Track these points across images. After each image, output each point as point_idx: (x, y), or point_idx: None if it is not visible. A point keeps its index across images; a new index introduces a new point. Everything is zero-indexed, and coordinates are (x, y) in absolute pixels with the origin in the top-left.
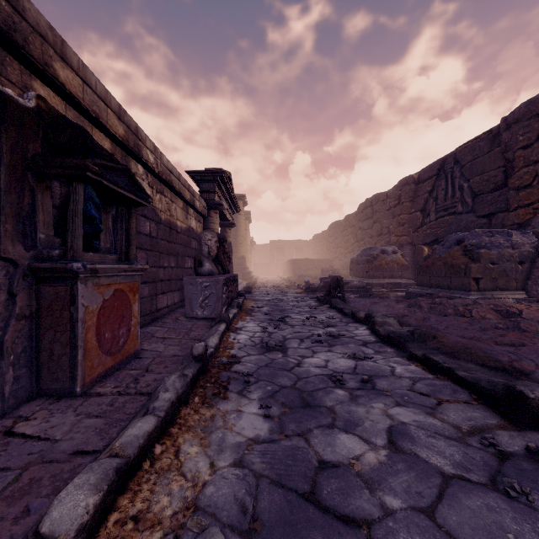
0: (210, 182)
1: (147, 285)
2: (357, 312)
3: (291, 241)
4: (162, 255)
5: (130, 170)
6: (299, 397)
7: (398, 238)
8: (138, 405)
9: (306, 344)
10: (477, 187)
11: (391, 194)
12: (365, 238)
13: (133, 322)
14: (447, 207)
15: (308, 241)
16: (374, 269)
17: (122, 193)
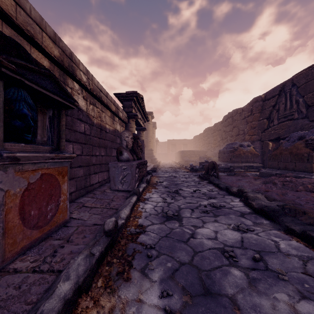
0: (129, 100)
1: (82, 168)
2: (230, 187)
3: (180, 140)
4: (94, 147)
5: (54, 76)
6: (198, 278)
7: (251, 137)
8: (43, 289)
9: (196, 213)
10: (310, 100)
11: (245, 108)
12: (228, 137)
13: (62, 198)
14: (286, 115)
15: (190, 140)
16: (235, 157)
17: (47, 94)
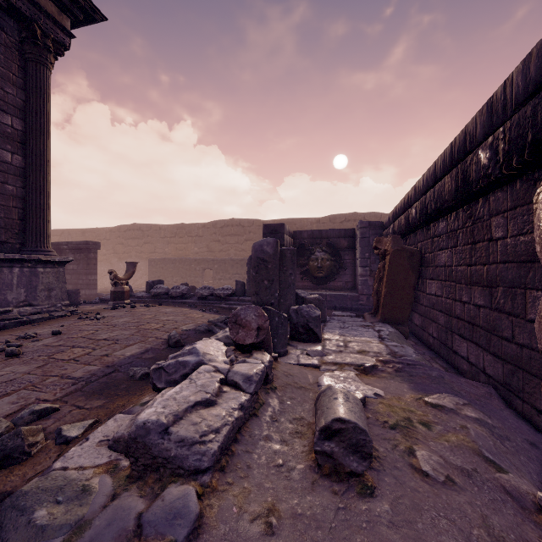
0: None
1: None
2: None
3: None
4: None
5: None
6: None
7: None
8: None
9: None
10: None
11: None
12: None
13: None
14: None
15: None
16: None
17: None
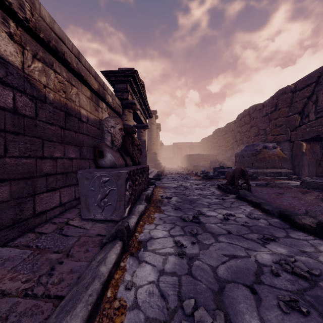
0: (123, 82)
1: (6, 183)
2: (290, 212)
3: (186, 143)
4: (48, 143)
5: None
6: None
7: (275, 137)
8: None
9: (274, 314)
10: None
11: (267, 103)
12: (244, 138)
13: None
14: None
15: (197, 143)
16: (258, 161)
17: None
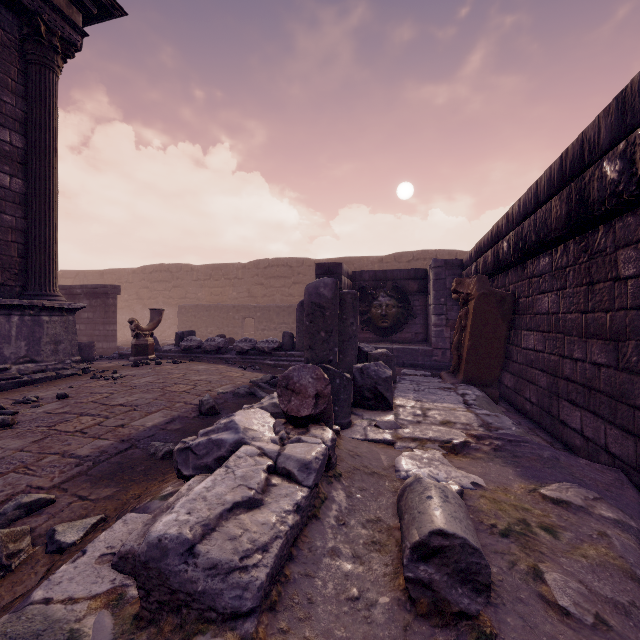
0: None
1: None
2: None
3: None
4: None
5: None
6: None
7: None
8: None
9: None
10: None
11: None
12: None
13: None
14: None
15: None
16: None
17: None
